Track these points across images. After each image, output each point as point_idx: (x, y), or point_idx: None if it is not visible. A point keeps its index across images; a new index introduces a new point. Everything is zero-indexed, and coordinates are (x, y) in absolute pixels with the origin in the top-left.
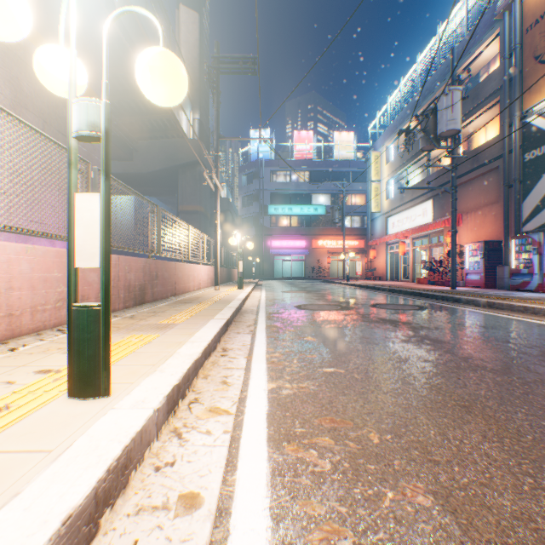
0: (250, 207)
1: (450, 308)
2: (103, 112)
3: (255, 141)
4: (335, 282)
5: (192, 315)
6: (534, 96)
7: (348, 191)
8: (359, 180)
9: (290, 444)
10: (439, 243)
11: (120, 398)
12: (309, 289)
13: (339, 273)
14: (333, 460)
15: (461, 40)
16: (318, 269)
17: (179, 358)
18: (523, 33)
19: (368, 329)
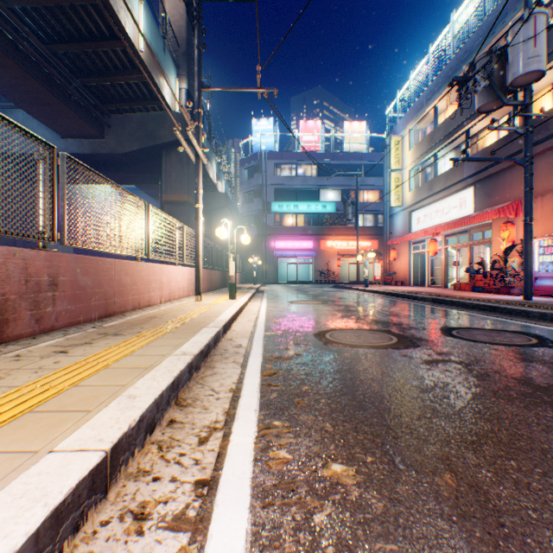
0: (252, 204)
1: None
2: None
3: (258, 132)
4: (350, 287)
5: (20, 411)
6: None
7: (360, 186)
8: (372, 175)
9: None
10: (485, 239)
11: None
12: (323, 298)
13: (349, 277)
14: None
15: None
16: (326, 273)
17: None
18: None
19: None
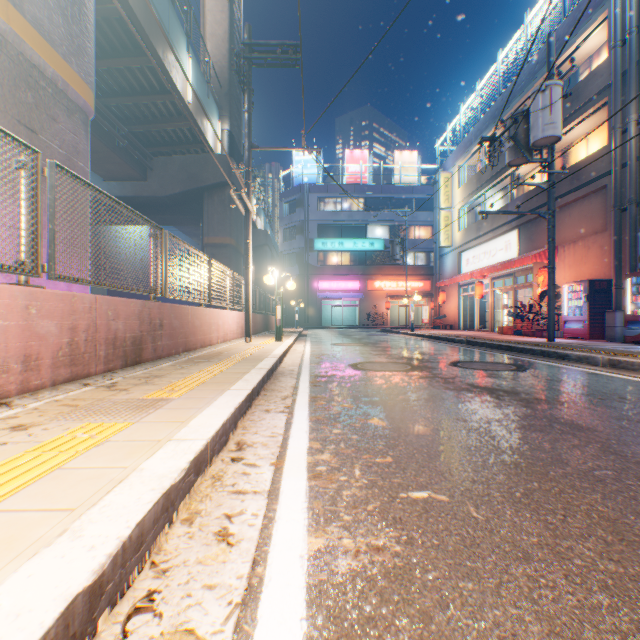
0: (293, 241)
1: (559, 368)
2: None
3: (299, 162)
4: (396, 331)
5: (200, 382)
6: None
7: (411, 222)
8: (424, 209)
9: None
10: (527, 283)
11: None
12: (365, 341)
13: (400, 321)
14: None
15: (555, 29)
16: (374, 316)
17: (133, 489)
18: None
19: (460, 404)
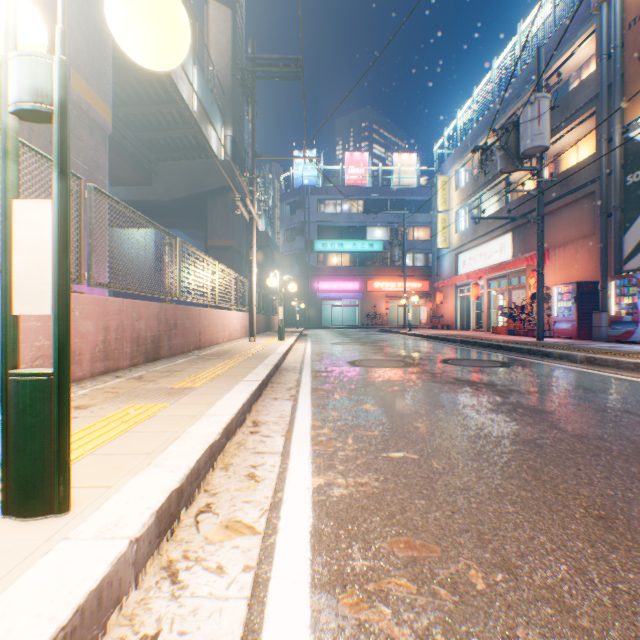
0: (294, 242)
1: (541, 365)
2: (56, 74)
3: (300, 165)
4: (394, 331)
5: (216, 375)
6: (638, 105)
7: (410, 223)
8: (423, 211)
9: (347, 592)
10: (520, 284)
11: (82, 518)
12: (364, 341)
13: (399, 321)
14: (417, 628)
15: (547, 40)
16: (373, 316)
17: (187, 443)
18: (624, 29)
19: (442, 394)
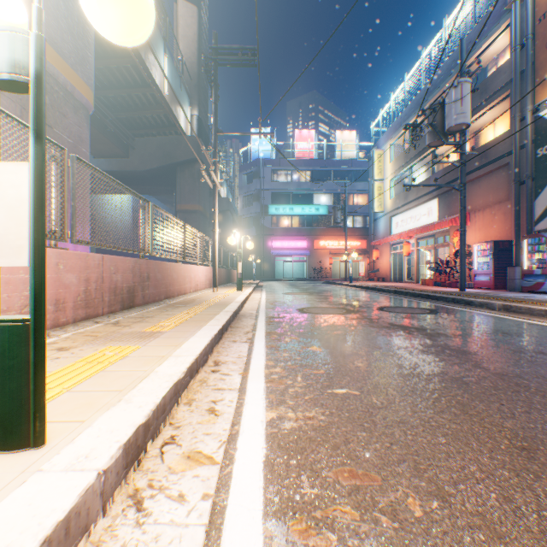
0: (251, 207)
1: (464, 312)
2: (32, 48)
3: (256, 140)
4: (337, 283)
5: (183, 321)
6: None
7: (350, 190)
8: (361, 180)
9: (296, 519)
10: (445, 243)
11: (56, 451)
12: (311, 291)
13: (341, 274)
14: None
15: (468, 33)
16: (319, 270)
17: (155, 381)
18: (535, 23)
19: (379, 337)
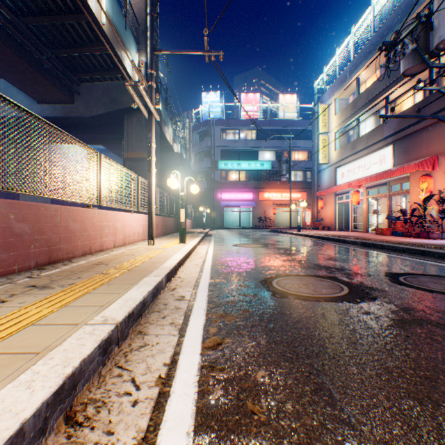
0: (202, 162)
1: None
2: None
3: (207, 103)
4: (284, 232)
5: None
6: None
7: (292, 148)
8: (302, 138)
9: None
10: (403, 190)
11: None
12: (264, 242)
13: (283, 223)
14: None
15: None
16: (264, 219)
17: None
18: None
19: None
